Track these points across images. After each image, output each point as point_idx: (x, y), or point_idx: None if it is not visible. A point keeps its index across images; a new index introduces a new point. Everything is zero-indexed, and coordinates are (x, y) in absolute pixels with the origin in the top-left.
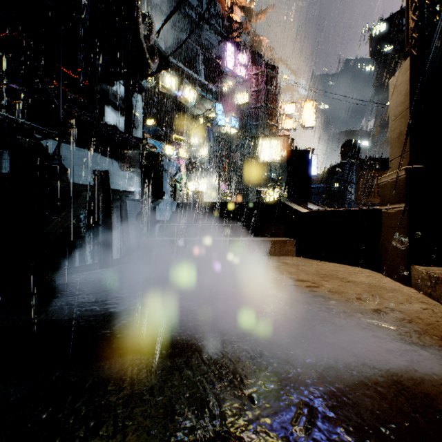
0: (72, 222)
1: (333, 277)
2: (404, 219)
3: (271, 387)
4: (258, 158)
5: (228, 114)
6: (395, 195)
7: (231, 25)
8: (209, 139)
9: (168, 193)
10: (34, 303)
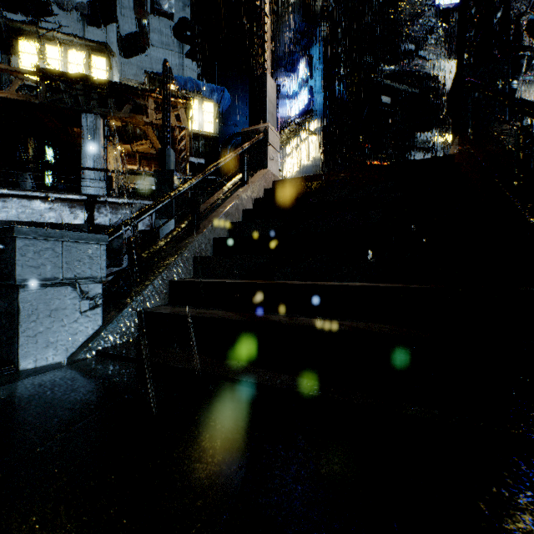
0: None
1: None
2: None
3: None
4: None
5: None
6: None
7: None
8: None
9: None
10: None
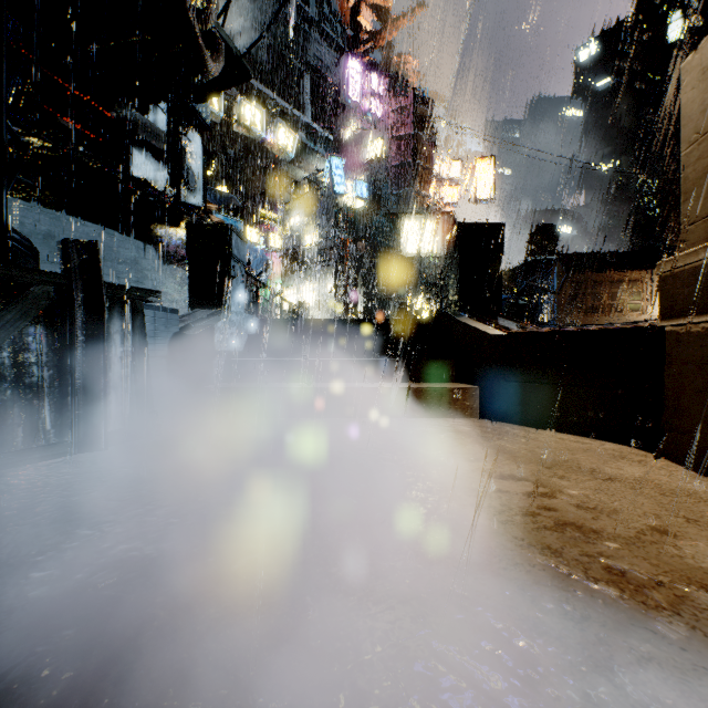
0: (5, 353)
1: (574, 468)
2: None
3: None
4: (401, 249)
5: (351, 176)
6: (705, 296)
7: (356, 34)
8: (320, 217)
9: (242, 302)
10: None
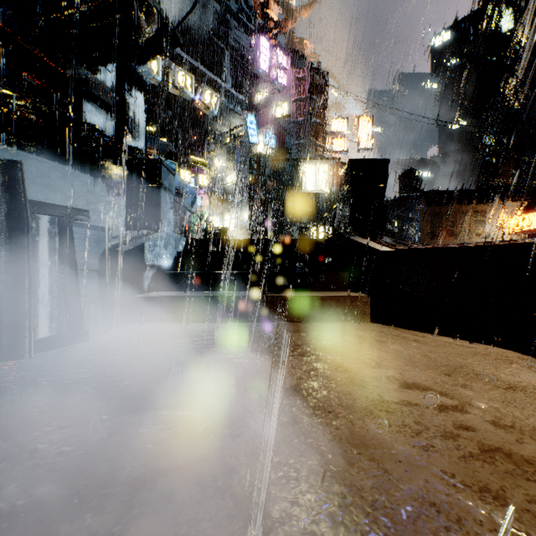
0: None
1: (471, 375)
2: None
3: None
4: (301, 187)
5: (261, 130)
6: None
7: (266, 23)
8: (237, 162)
9: (171, 224)
10: None
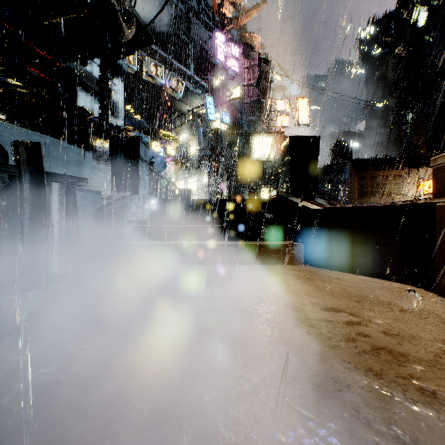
0: None
1: (375, 302)
2: None
3: None
4: (250, 156)
5: (218, 109)
6: None
7: (222, 20)
8: (199, 135)
9: (147, 188)
10: None
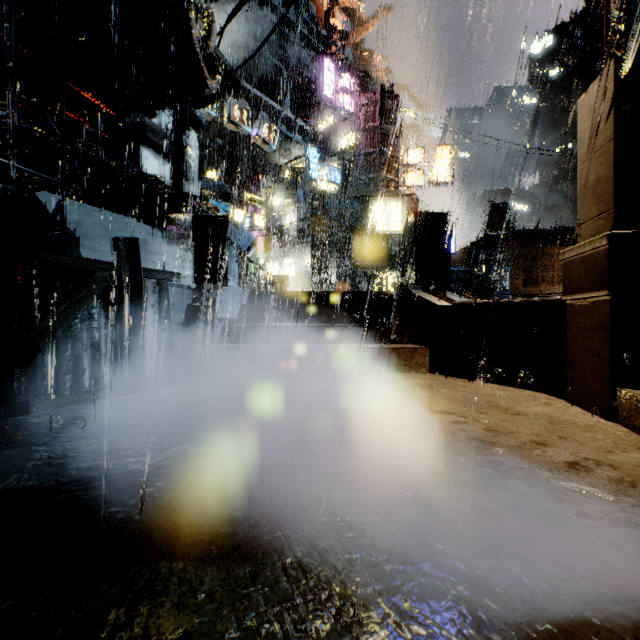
0: (78, 320)
1: (492, 407)
2: (605, 315)
3: (414, 632)
4: (370, 228)
5: (325, 163)
6: (589, 278)
7: (330, 34)
8: (298, 199)
9: (236, 277)
10: (5, 455)
